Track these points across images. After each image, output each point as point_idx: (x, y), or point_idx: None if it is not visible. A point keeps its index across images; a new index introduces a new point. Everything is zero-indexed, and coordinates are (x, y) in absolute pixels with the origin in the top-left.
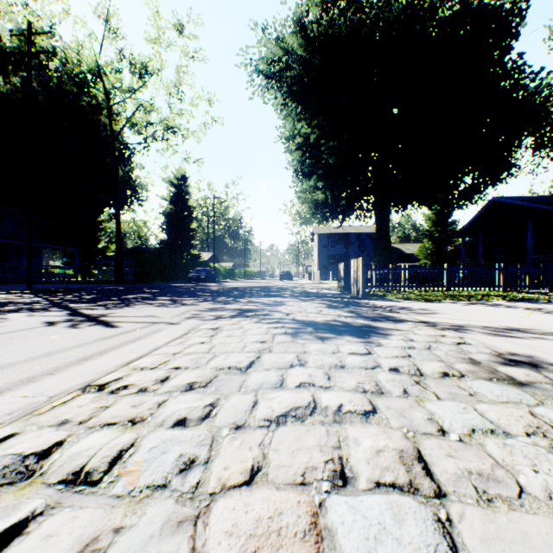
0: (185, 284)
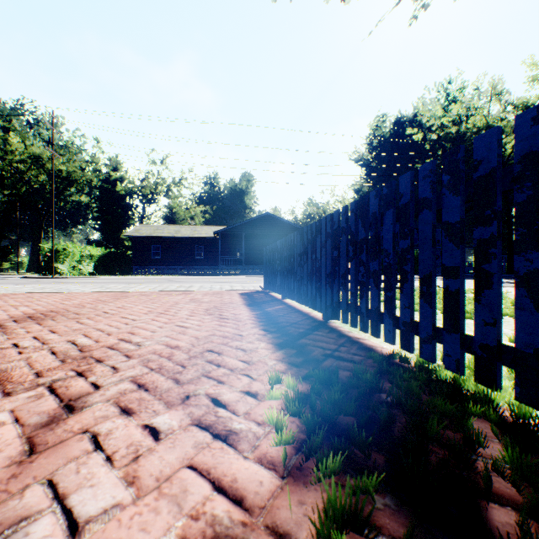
0: None
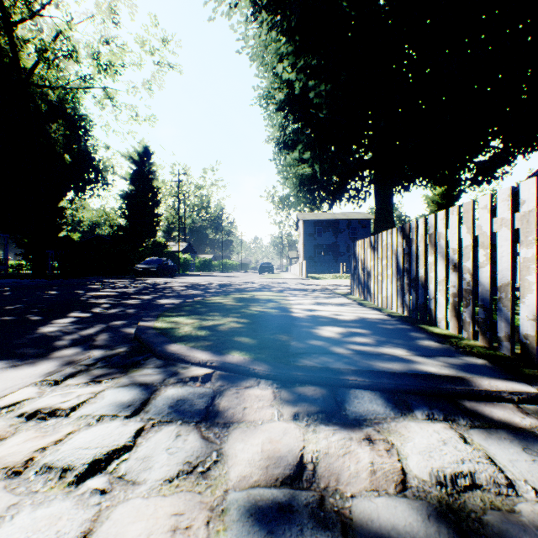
0: (116, 280)
